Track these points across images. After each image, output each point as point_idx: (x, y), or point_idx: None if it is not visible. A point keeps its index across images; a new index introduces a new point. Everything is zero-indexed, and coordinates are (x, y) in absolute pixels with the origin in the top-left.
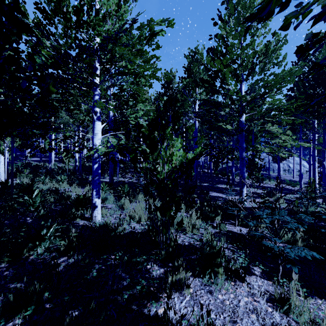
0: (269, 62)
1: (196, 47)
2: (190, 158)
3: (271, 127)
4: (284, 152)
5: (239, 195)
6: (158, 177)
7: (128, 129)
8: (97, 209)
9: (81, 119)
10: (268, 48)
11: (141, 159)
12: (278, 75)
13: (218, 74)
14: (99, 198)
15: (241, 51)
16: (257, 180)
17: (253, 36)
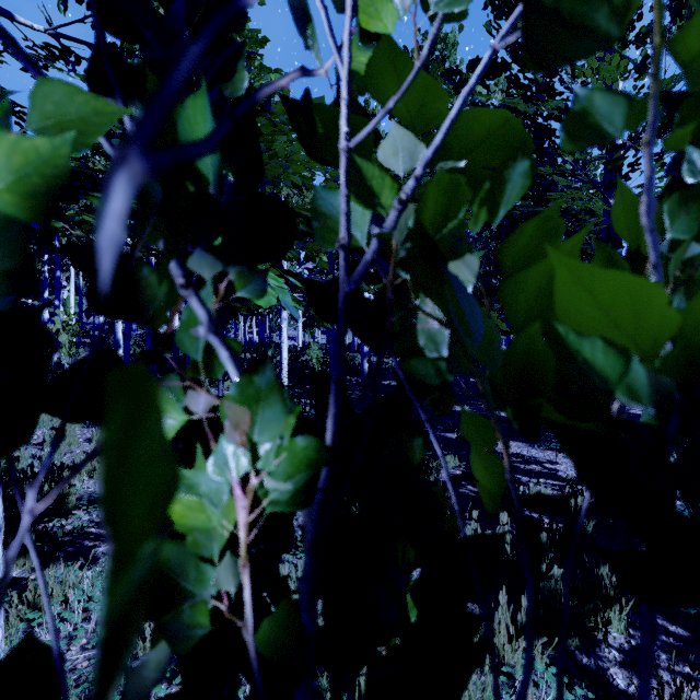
0: None
1: None
2: None
3: None
4: None
5: None
6: None
7: None
8: None
9: None
10: None
11: (285, 338)
12: None
13: None
14: None
15: None
16: None
17: None
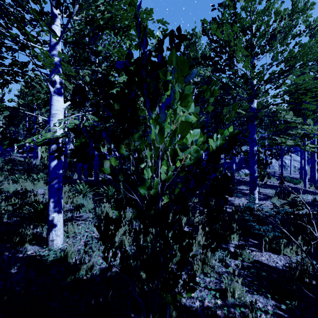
0: (294, 27)
1: (193, 28)
2: (214, 149)
3: (286, 116)
4: (310, 144)
5: (244, 196)
6: (141, 193)
7: (79, 86)
8: (56, 229)
9: (43, 98)
10: (295, 7)
11: None
12: (307, 44)
13: (226, 47)
14: (59, 212)
15: (256, 15)
16: (263, 178)
17: (269, 0)
